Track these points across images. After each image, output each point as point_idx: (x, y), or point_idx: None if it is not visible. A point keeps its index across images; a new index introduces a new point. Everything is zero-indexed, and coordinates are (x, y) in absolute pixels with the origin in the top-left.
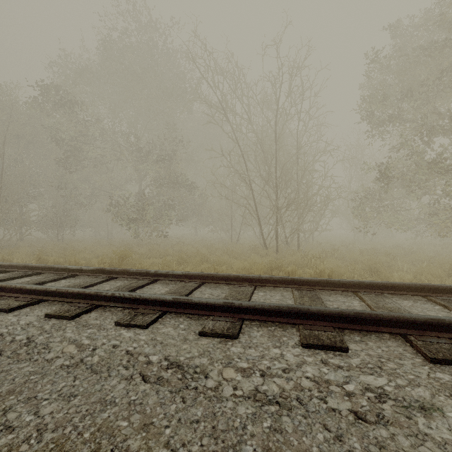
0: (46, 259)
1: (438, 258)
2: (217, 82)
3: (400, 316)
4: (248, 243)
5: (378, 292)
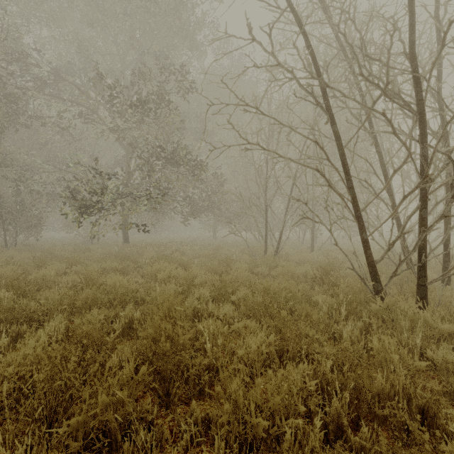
0: None
1: None
2: None
3: None
4: (298, 256)
5: None
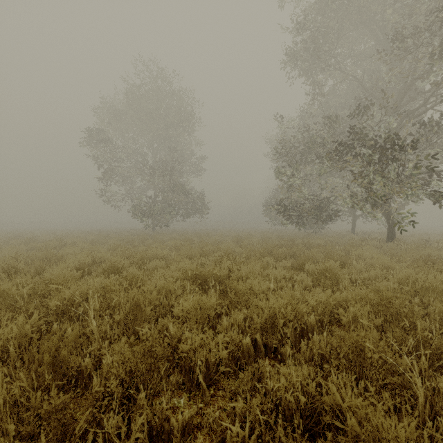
0: None
1: None
2: None
3: None
4: None
5: None
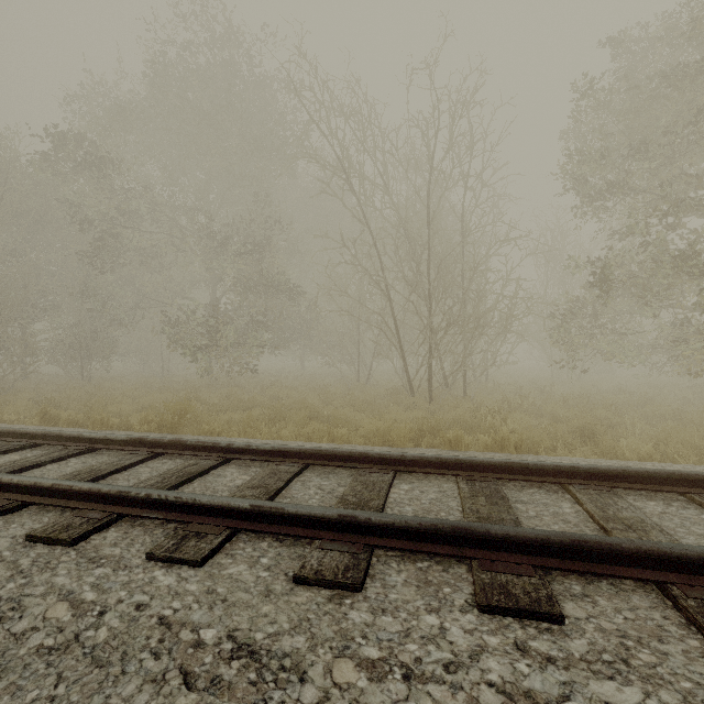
0: (56, 415)
1: (690, 414)
2: (335, 128)
3: (652, 549)
4: (384, 384)
5: (602, 484)
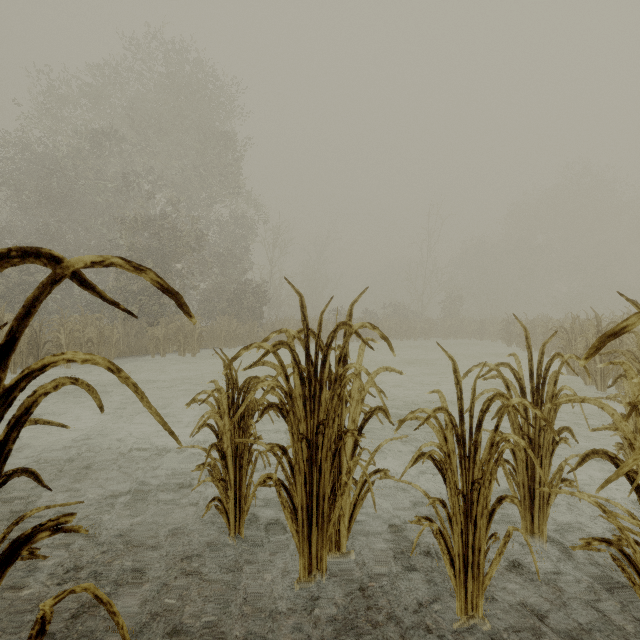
0: None
1: None
2: None
3: None
4: None
5: None
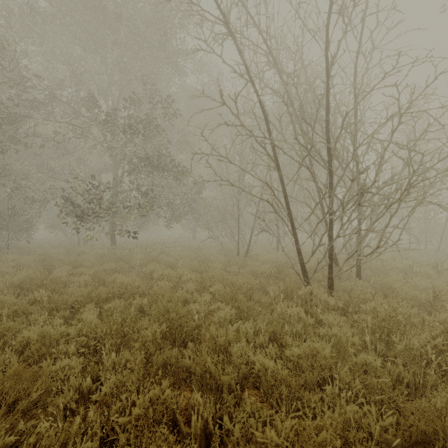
0: None
1: None
2: None
3: None
4: (263, 257)
5: None
